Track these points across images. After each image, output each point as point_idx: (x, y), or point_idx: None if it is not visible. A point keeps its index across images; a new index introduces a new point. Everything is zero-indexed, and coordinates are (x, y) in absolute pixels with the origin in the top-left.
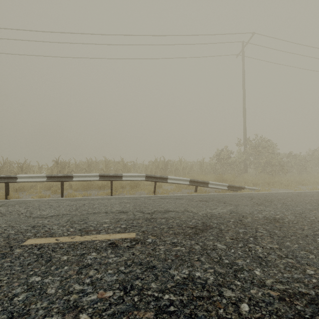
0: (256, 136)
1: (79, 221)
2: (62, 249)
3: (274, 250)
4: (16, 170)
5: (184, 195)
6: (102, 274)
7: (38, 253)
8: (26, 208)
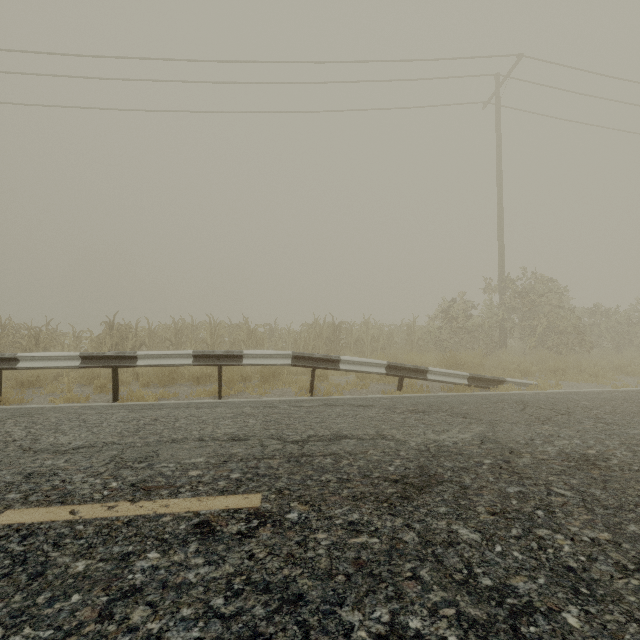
0: (526, 271)
1: (136, 462)
2: (78, 540)
3: (603, 549)
4: (25, 342)
5: (376, 397)
6: (165, 620)
7: (18, 551)
8: (28, 428)
